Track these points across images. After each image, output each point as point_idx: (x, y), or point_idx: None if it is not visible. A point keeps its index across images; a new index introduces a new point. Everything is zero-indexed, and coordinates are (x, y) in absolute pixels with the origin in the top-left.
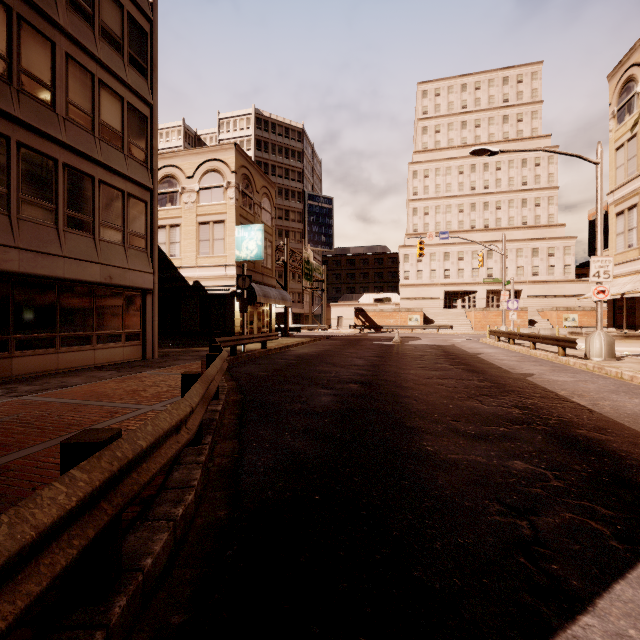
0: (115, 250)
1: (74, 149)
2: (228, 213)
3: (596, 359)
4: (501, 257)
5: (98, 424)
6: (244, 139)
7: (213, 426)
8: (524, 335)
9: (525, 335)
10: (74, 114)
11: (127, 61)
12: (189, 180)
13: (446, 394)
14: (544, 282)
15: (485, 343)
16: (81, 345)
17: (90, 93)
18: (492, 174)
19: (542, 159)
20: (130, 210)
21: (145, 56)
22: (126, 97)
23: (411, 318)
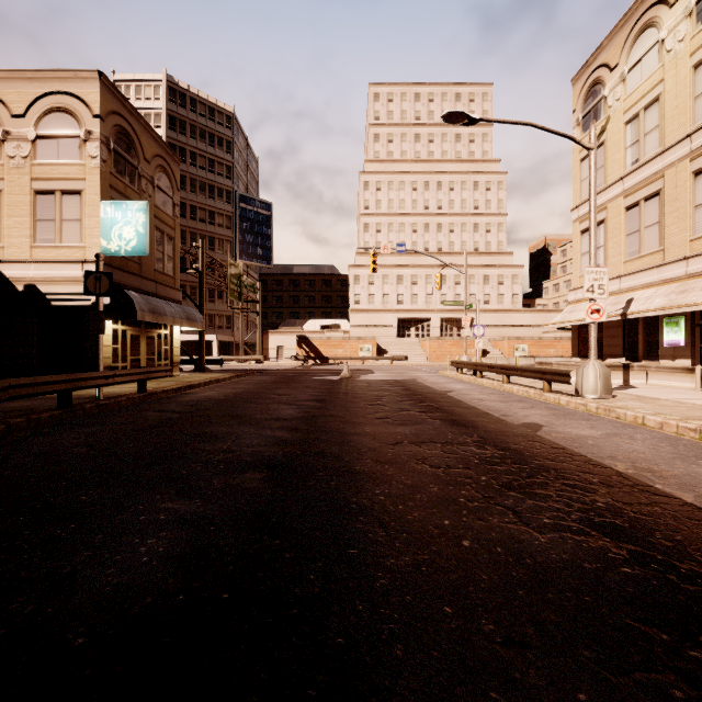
0: None
1: None
2: (88, 180)
3: (591, 396)
4: (454, 283)
5: None
6: (151, 112)
7: None
8: (496, 366)
9: (497, 366)
10: None
11: None
12: (17, 120)
13: (440, 491)
14: (495, 311)
15: (447, 376)
16: None
17: None
18: (446, 194)
19: (492, 184)
20: None
21: None
22: None
23: (362, 348)
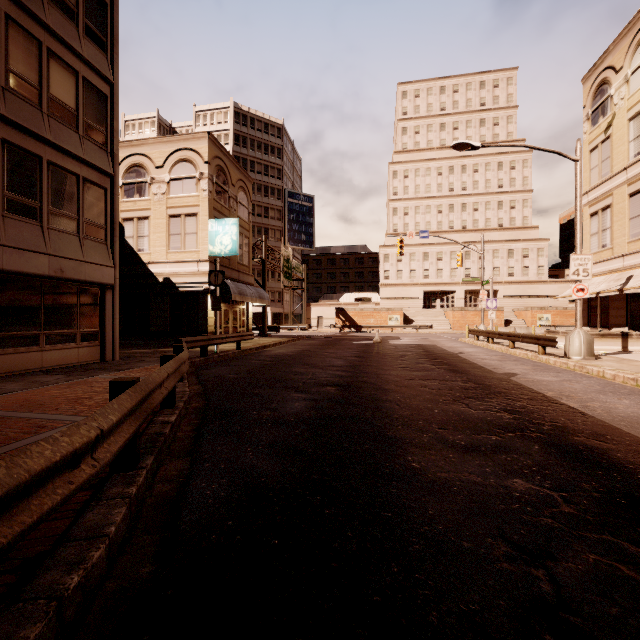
0: (68, 240)
1: (16, 124)
2: (201, 206)
3: (576, 358)
4: (478, 258)
5: (13, 443)
6: (222, 133)
7: (159, 443)
8: (503, 334)
9: (504, 334)
10: (16, 84)
11: (82, 32)
12: (159, 170)
13: (430, 397)
14: (519, 283)
15: (464, 342)
16: (25, 346)
17: (36, 62)
18: (470, 176)
19: (517, 163)
20: (86, 197)
21: (104, 28)
22: (81, 71)
23: (391, 318)
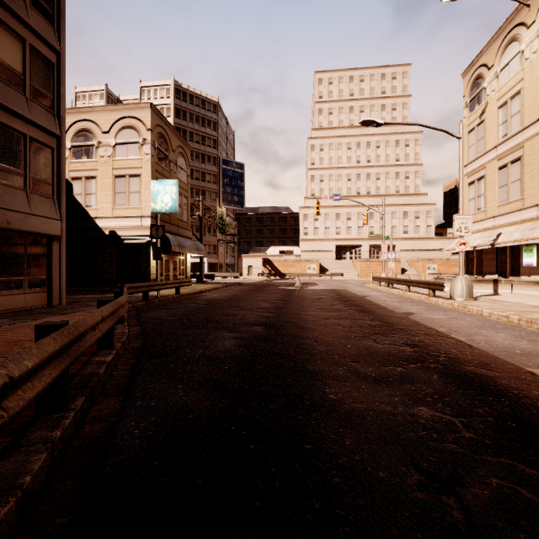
0: (14, 194)
1: None
2: (144, 168)
3: (459, 299)
4: (380, 218)
5: None
6: (164, 107)
7: (91, 383)
8: (401, 280)
9: (402, 280)
10: None
11: (29, 2)
12: (105, 135)
13: (343, 334)
14: (412, 239)
15: (370, 287)
16: None
17: None
18: (373, 151)
19: (410, 141)
20: (33, 155)
21: (51, 2)
22: (28, 39)
23: (309, 267)
